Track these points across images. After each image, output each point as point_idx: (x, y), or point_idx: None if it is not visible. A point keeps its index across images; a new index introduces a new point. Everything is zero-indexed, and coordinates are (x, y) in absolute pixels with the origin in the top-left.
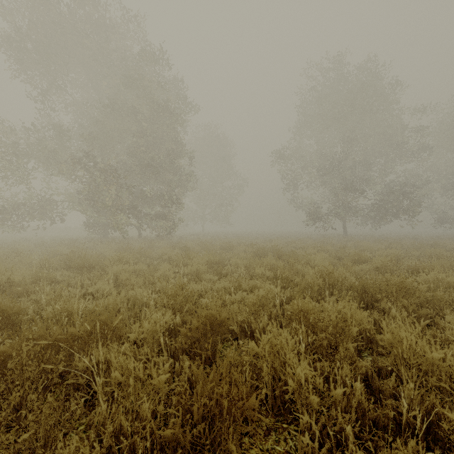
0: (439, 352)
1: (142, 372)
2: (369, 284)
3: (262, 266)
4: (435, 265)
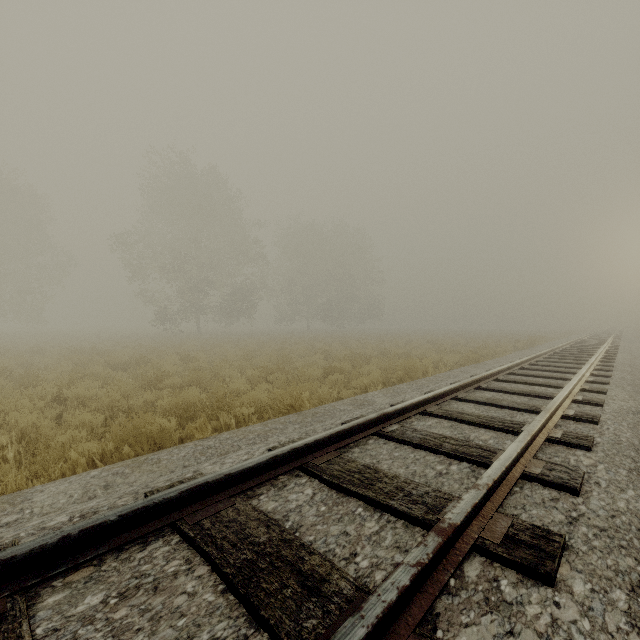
0: (121, 374)
1: (3, 383)
2: (130, 362)
3: (70, 361)
4: (184, 352)
